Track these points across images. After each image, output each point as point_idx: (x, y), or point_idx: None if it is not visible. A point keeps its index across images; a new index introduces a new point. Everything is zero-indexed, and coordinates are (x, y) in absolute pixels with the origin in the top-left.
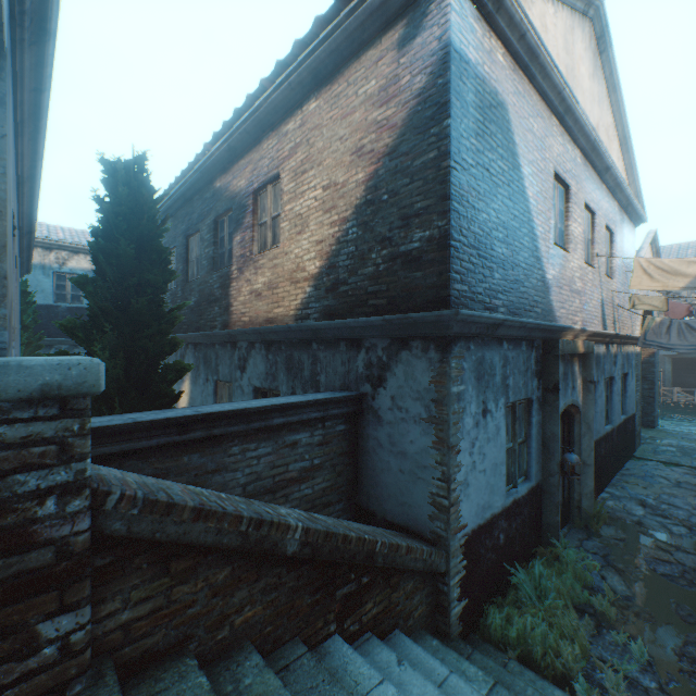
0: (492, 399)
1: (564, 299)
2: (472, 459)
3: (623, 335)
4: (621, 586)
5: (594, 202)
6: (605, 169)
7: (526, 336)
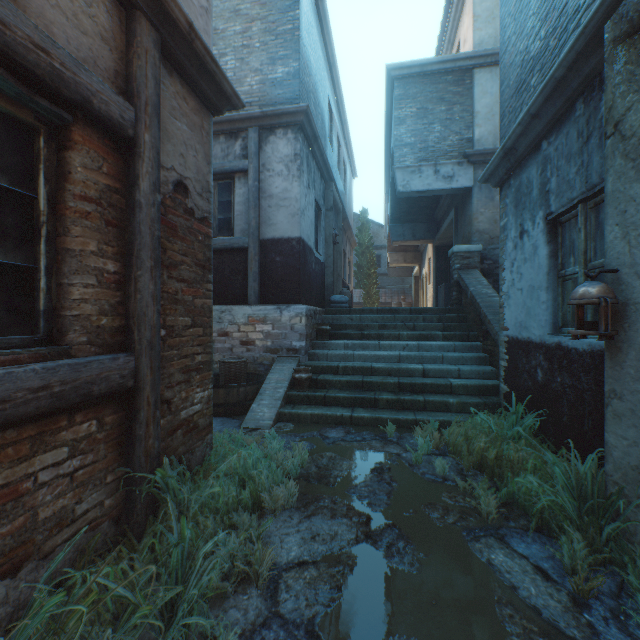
0: (528, 219)
1: None
2: (512, 277)
3: None
4: (499, 559)
5: None
6: None
7: (566, 99)
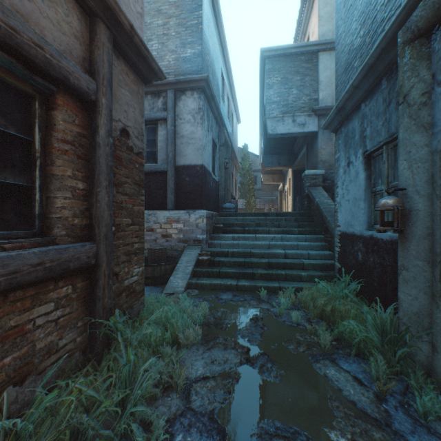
0: (353, 154)
1: None
2: (342, 192)
3: None
4: (331, 373)
5: None
6: None
7: (376, 77)
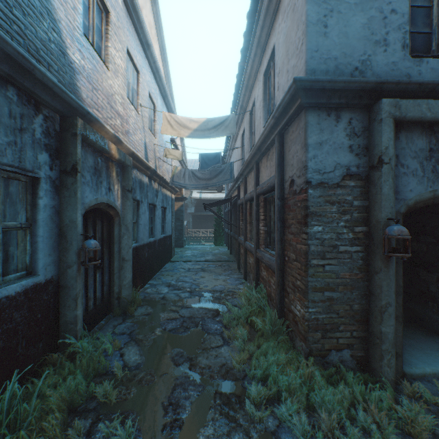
0: None
1: (102, 106)
2: None
3: (161, 176)
4: (136, 356)
5: (138, 62)
6: (147, 44)
7: (13, 76)
